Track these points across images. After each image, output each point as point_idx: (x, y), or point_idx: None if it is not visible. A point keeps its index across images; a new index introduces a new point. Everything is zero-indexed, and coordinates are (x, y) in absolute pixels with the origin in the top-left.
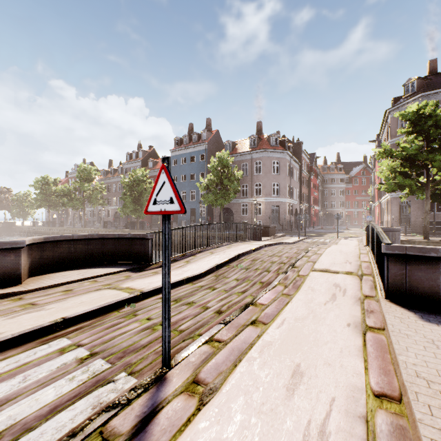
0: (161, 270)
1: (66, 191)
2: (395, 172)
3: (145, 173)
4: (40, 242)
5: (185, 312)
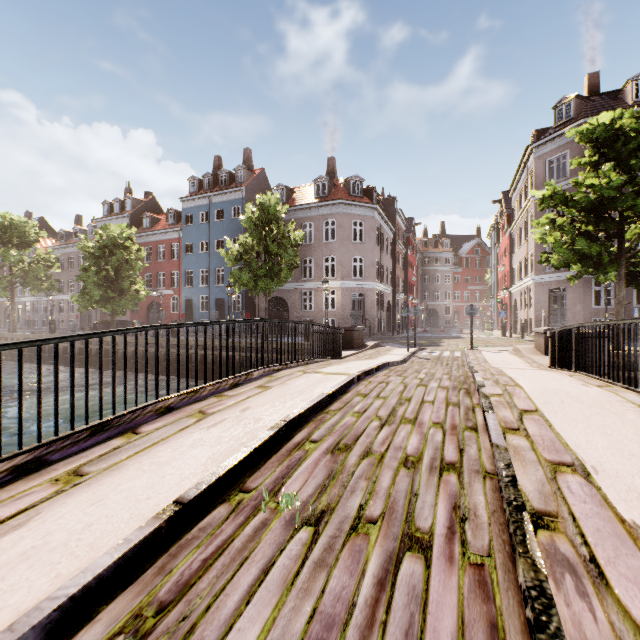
0: None
1: None
2: (572, 232)
3: (128, 233)
4: None
5: None
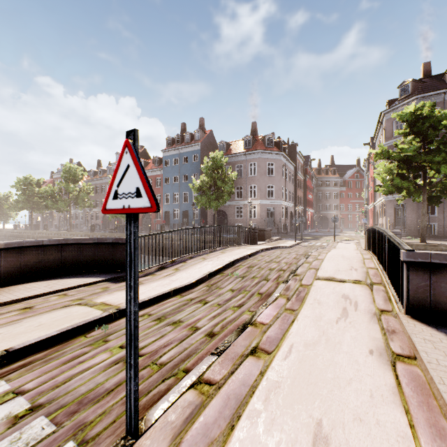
0: (146, 279)
1: (50, 193)
2: (392, 174)
3: None
4: (0, 249)
5: (169, 335)
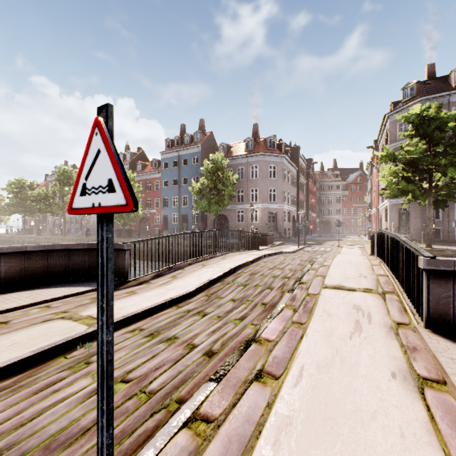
0: (140, 289)
1: (43, 196)
2: (398, 177)
3: (132, 176)
4: None
5: (162, 355)
